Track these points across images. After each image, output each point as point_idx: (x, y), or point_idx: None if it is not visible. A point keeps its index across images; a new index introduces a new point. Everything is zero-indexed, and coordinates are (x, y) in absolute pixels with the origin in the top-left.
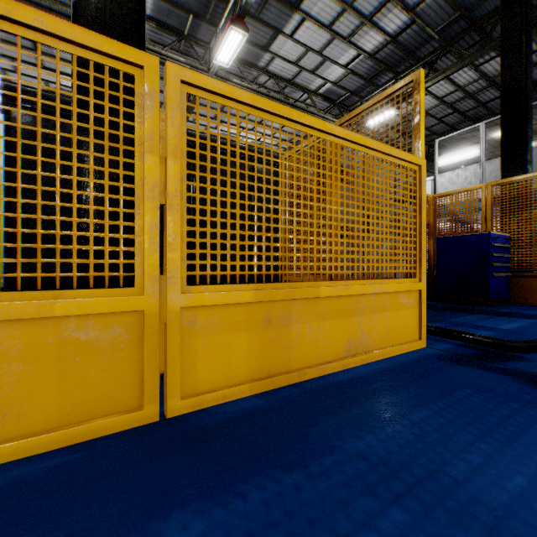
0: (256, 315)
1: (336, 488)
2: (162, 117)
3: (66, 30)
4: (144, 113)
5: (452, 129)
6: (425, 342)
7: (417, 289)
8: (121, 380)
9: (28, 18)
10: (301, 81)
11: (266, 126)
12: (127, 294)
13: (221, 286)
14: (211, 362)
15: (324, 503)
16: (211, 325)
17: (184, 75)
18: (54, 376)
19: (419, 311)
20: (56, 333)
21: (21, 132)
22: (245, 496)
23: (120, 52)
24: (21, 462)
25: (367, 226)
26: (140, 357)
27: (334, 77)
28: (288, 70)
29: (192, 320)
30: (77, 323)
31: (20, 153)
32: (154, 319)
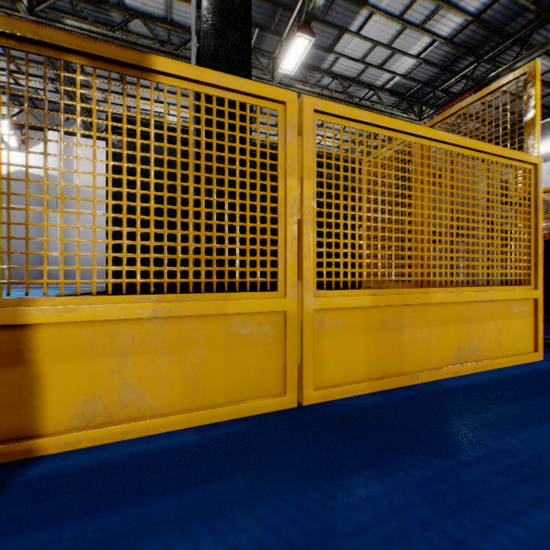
0: (372, 318)
1: (491, 475)
2: (298, 144)
3: (234, 82)
4: (286, 142)
5: (549, 111)
6: (541, 355)
7: (531, 297)
8: (268, 369)
9: (209, 78)
10: (367, 78)
11: (327, 128)
12: (273, 297)
13: (344, 291)
14: (335, 360)
15: (485, 485)
16: (336, 326)
17: (316, 104)
18: (224, 361)
19: (534, 321)
20: (225, 327)
21: (203, 168)
22: (406, 471)
23: (269, 93)
24: (207, 427)
25: (476, 232)
26: (282, 350)
27: (403, 69)
28: (352, 68)
29: (321, 321)
30: (239, 320)
31: (203, 185)
32: (294, 319)
